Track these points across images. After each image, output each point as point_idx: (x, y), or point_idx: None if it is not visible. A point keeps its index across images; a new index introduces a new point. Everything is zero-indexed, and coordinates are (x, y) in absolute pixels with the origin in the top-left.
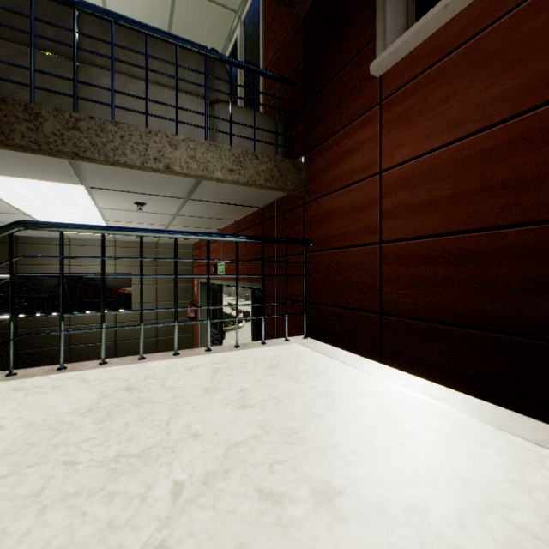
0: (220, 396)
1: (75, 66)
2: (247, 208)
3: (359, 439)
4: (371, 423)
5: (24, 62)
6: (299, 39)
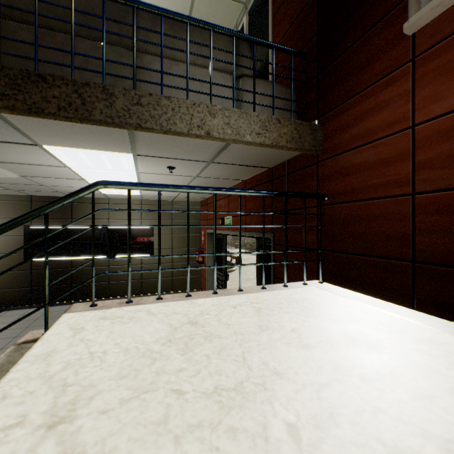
0: (276, 335)
1: (134, 54)
2: (257, 169)
3: (452, 392)
4: (451, 373)
5: (97, 54)
6: (312, 15)
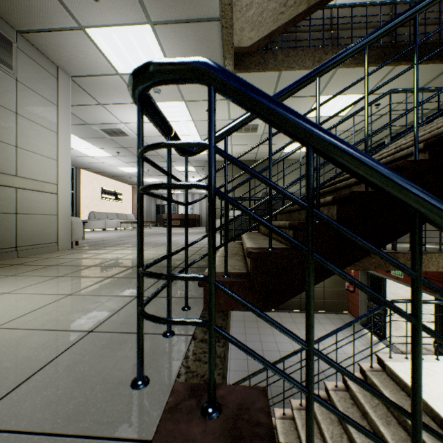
0: None
1: None
2: None
3: None
4: None
5: None
6: None
